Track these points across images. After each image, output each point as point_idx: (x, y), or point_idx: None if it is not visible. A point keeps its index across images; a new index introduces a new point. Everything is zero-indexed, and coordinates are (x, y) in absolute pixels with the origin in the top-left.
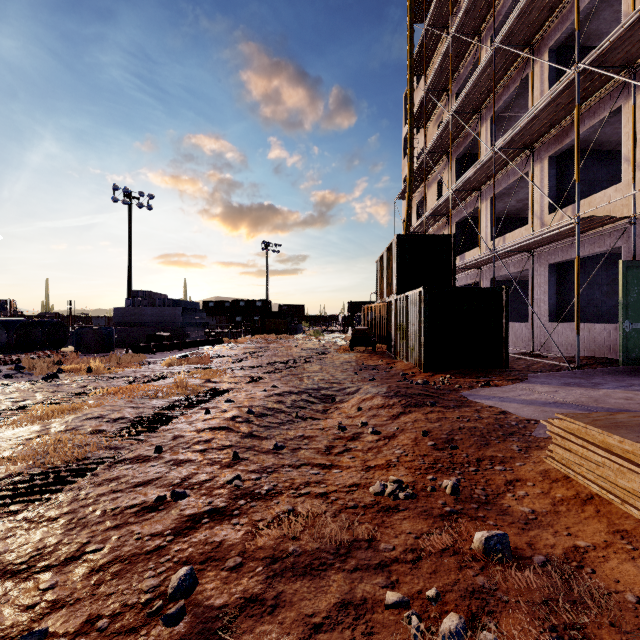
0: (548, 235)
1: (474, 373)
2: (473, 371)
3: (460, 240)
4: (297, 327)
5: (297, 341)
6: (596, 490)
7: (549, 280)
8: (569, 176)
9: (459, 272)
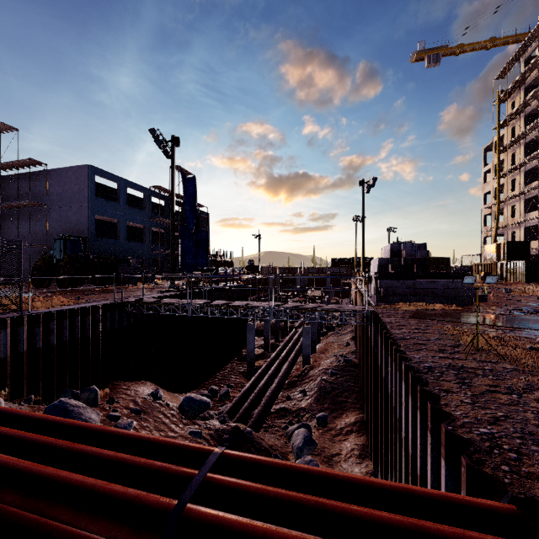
0: None
1: None
2: None
3: (526, 234)
4: None
5: None
6: None
7: None
8: None
9: None
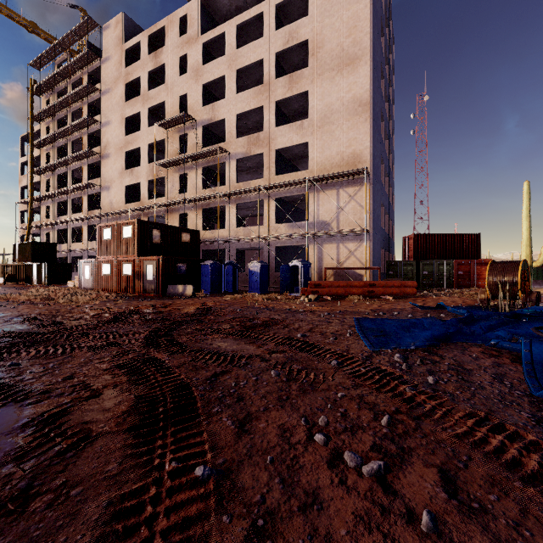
0: (83, 251)
1: (62, 284)
2: (62, 284)
3: (59, 237)
4: None
5: None
6: (70, 286)
7: None
8: (94, 231)
9: (59, 252)
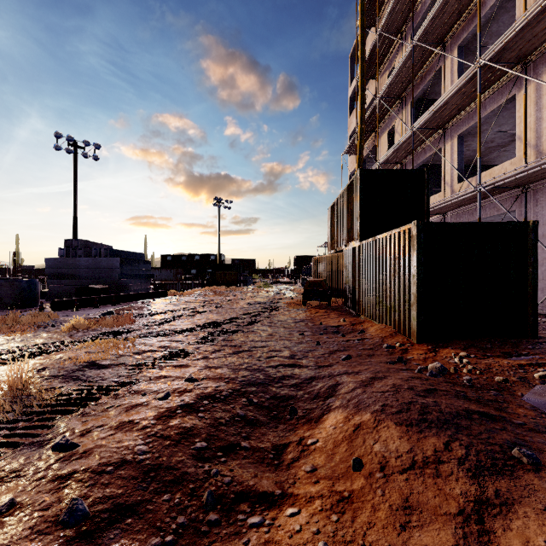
0: None
1: (495, 346)
2: (491, 343)
3: None
4: (247, 279)
5: (245, 293)
6: None
7: None
8: None
9: None
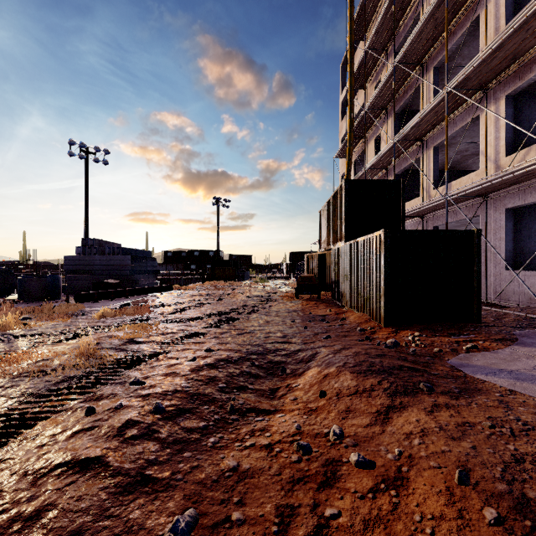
0: (522, 172)
1: (444, 329)
2: (442, 326)
3: None
4: (244, 274)
5: (244, 287)
6: None
7: (506, 226)
8: (524, 118)
9: None
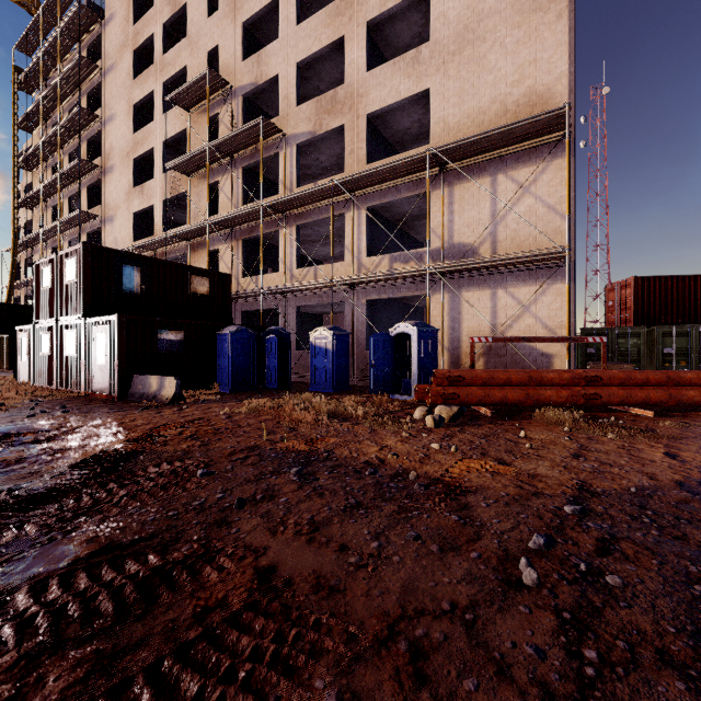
0: None
1: None
2: None
3: None
4: None
5: None
6: None
7: None
8: None
9: None
